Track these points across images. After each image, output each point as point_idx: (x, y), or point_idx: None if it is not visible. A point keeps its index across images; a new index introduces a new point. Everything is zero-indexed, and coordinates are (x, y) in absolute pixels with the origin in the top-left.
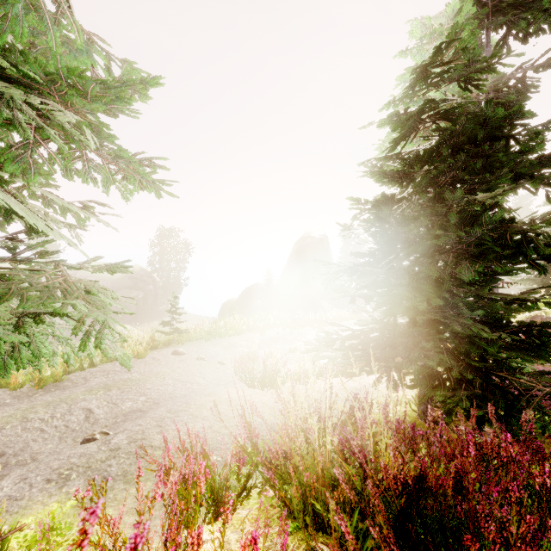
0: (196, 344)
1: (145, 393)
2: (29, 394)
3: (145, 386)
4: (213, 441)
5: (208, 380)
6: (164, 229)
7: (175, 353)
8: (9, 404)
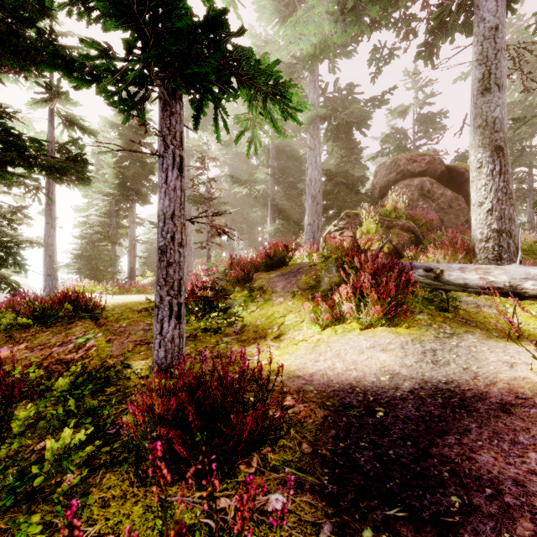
0: None
1: None
2: None
3: None
4: None
5: None
6: None
7: None
8: None
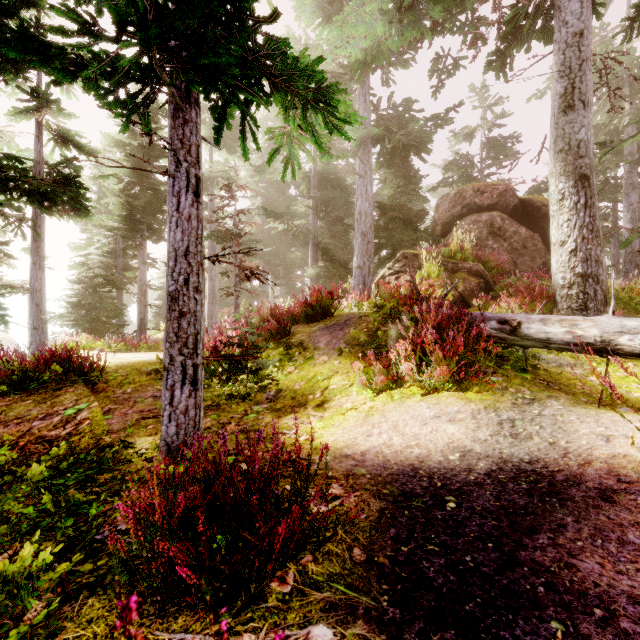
0: None
1: None
2: None
3: None
4: None
5: None
6: None
7: None
8: None
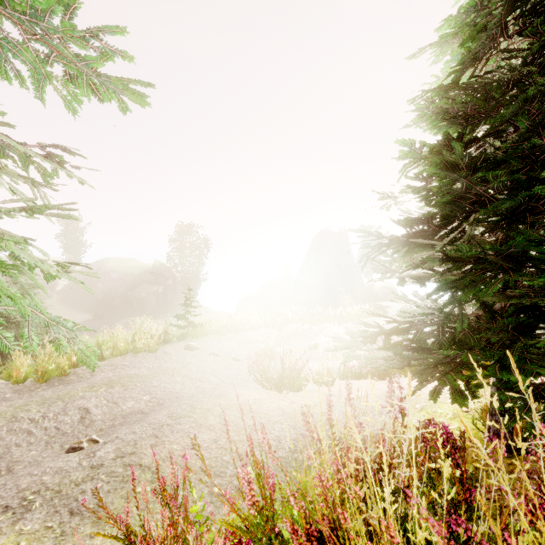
0: (211, 339)
1: (149, 391)
2: (31, 388)
3: (152, 383)
4: (218, 462)
5: (221, 378)
6: (183, 225)
7: (187, 347)
8: (8, 398)
